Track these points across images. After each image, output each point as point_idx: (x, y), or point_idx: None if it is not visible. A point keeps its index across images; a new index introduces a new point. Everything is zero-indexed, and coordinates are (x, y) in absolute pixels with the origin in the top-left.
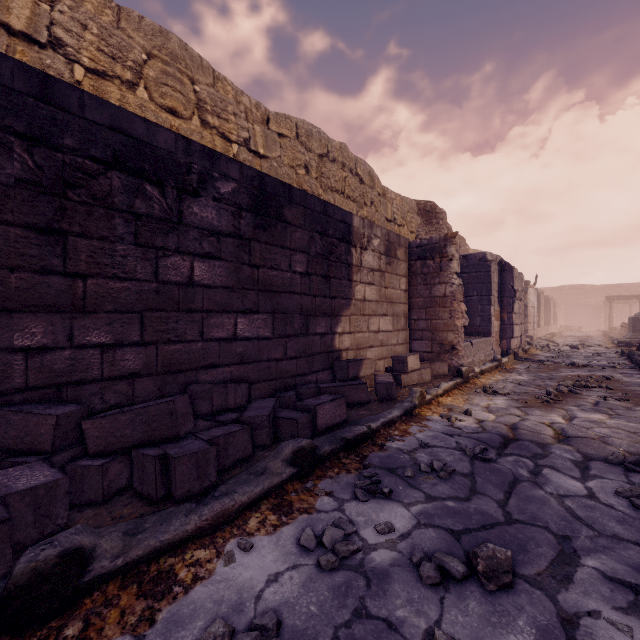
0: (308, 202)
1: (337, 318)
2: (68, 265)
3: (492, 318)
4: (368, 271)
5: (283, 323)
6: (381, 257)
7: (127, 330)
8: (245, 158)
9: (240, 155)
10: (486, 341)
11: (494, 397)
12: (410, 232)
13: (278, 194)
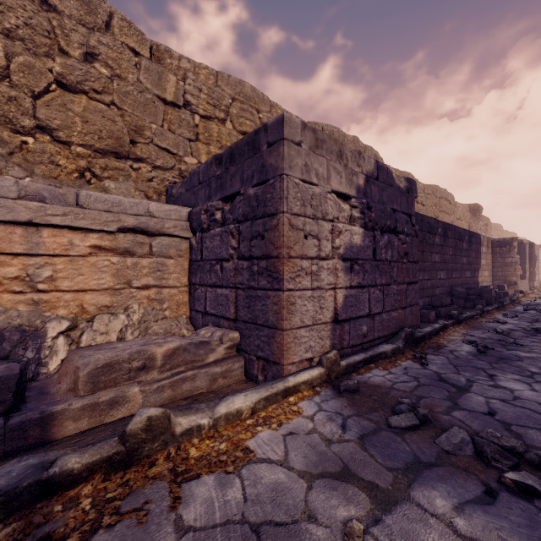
0: (474, 235)
1: (478, 271)
2: (455, 262)
3: (526, 271)
4: (483, 254)
5: (471, 273)
6: (486, 248)
7: (459, 275)
8: (421, 208)
9: (420, 207)
10: (524, 282)
11: (540, 299)
12: (465, 223)
13: (471, 235)
